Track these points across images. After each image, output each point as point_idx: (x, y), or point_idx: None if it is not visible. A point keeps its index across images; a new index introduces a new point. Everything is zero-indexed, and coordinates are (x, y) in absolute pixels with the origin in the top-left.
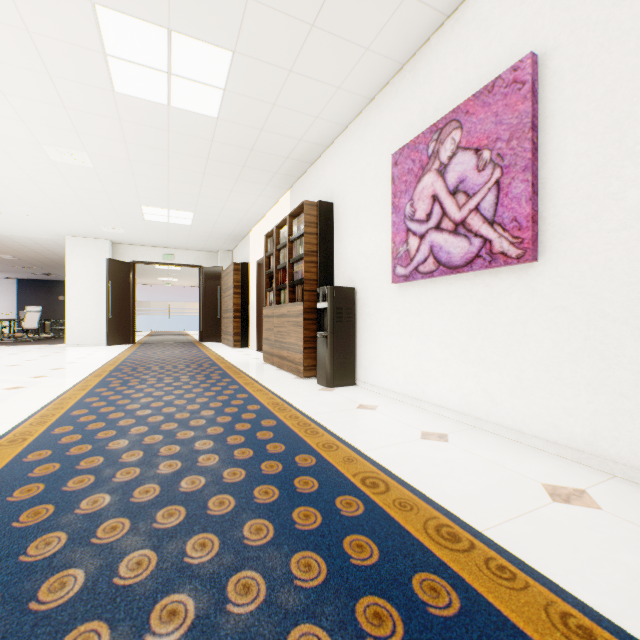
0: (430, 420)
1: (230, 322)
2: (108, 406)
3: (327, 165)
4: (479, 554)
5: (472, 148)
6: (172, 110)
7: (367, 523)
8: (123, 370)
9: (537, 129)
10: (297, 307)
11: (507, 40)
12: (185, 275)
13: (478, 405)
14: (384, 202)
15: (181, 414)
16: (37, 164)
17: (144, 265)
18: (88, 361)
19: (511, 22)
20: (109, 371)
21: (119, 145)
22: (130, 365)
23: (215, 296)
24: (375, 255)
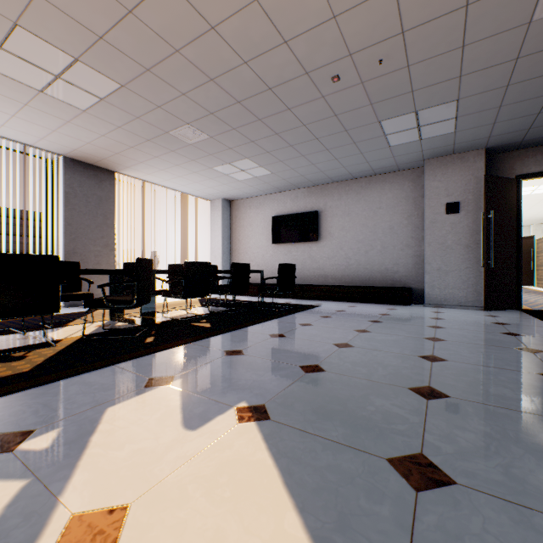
0: None
1: None
2: None
3: None
4: None
5: None
6: (529, 195)
7: None
8: None
9: None
10: None
11: None
12: None
13: None
14: None
15: None
16: None
17: None
18: None
19: None
20: None
21: None
22: None
23: (527, 255)
24: None
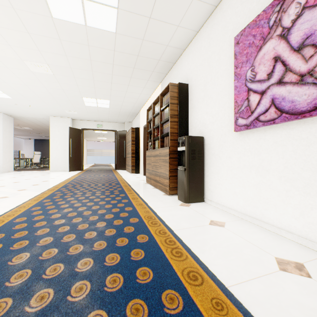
0: (276, 242)
1: (129, 159)
2: (41, 215)
3: (184, 61)
4: None
5: None
6: (88, 29)
7: None
8: (67, 186)
9: None
10: (165, 150)
11: None
12: (110, 136)
13: None
14: (226, 75)
15: (82, 225)
16: (25, 74)
17: (89, 131)
18: (54, 180)
19: None
20: (60, 187)
21: (63, 58)
22: (73, 183)
23: (123, 146)
24: (219, 113)
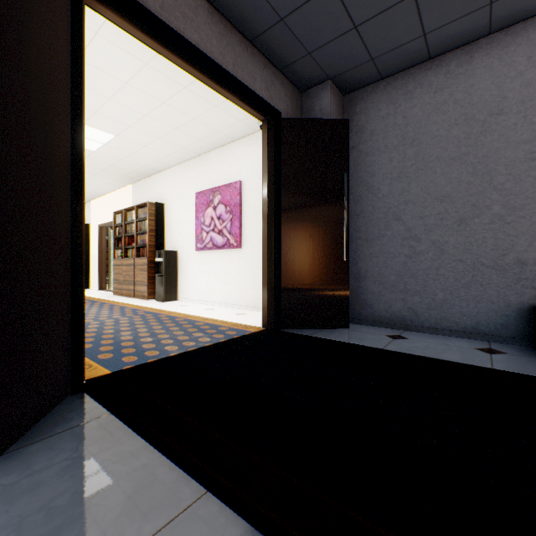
0: (210, 306)
1: None
2: None
3: (160, 181)
4: (212, 320)
5: (224, 204)
6: None
7: (185, 320)
8: None
9: (242, 205)
10: (143, 260)
11: (235, 170)
12: None
13: (227, 299)
14: (192, 212)
15: (92, 312)
16: None
17: None
18: None
19: (236, 165)
20: None
21: None
22: None
23: None
24: (188, 236)
